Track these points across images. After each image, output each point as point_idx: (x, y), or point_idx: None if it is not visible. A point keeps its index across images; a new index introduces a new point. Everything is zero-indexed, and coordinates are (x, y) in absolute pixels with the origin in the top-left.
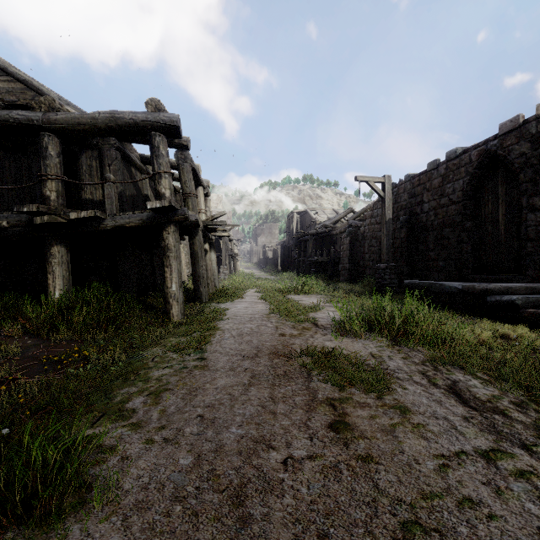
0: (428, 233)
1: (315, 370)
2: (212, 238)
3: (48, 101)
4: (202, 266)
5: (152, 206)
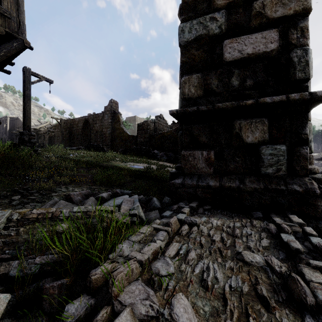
0: (75, 136)
1: None
2: None
3: None
4: None
5: None
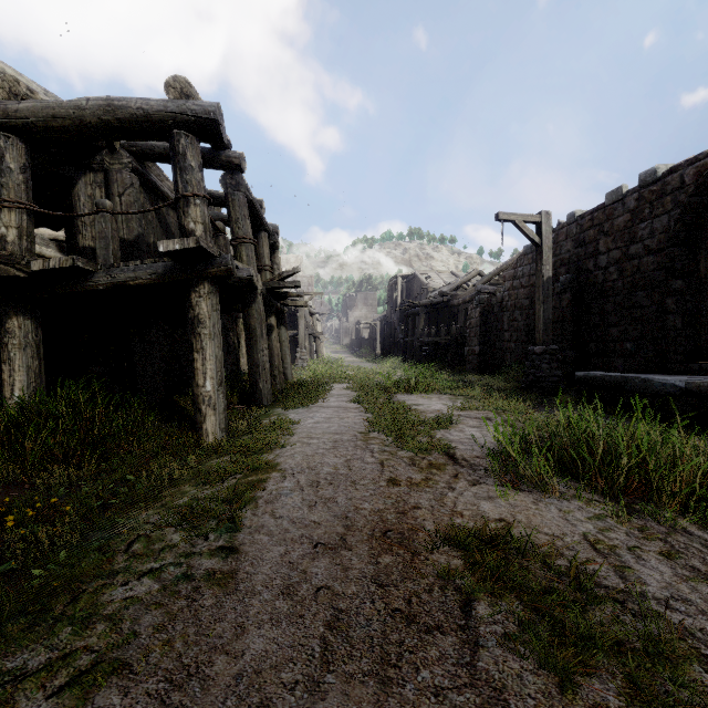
0: (606, 299)
1: (479, 598)
2: (281, 308)
3: (8, 83)
4: (262, 349)
5: (167, 248)
